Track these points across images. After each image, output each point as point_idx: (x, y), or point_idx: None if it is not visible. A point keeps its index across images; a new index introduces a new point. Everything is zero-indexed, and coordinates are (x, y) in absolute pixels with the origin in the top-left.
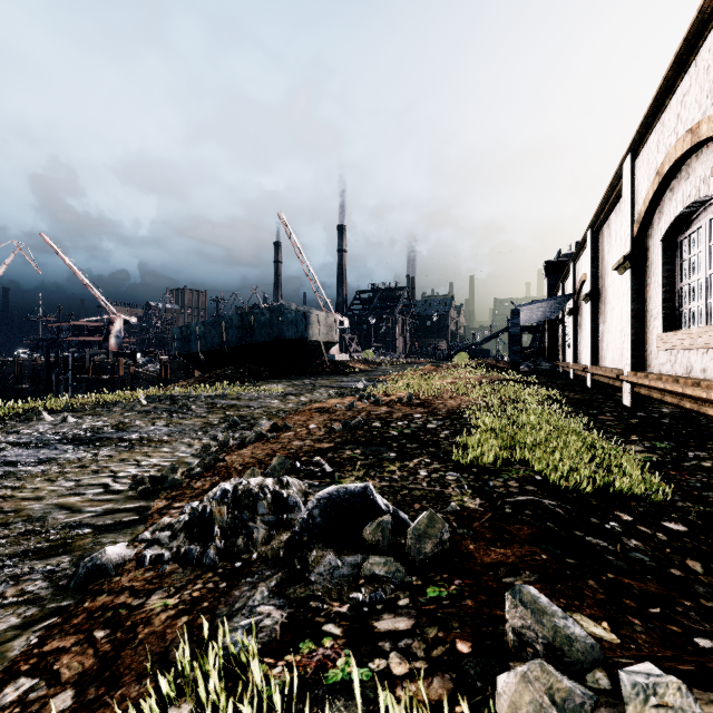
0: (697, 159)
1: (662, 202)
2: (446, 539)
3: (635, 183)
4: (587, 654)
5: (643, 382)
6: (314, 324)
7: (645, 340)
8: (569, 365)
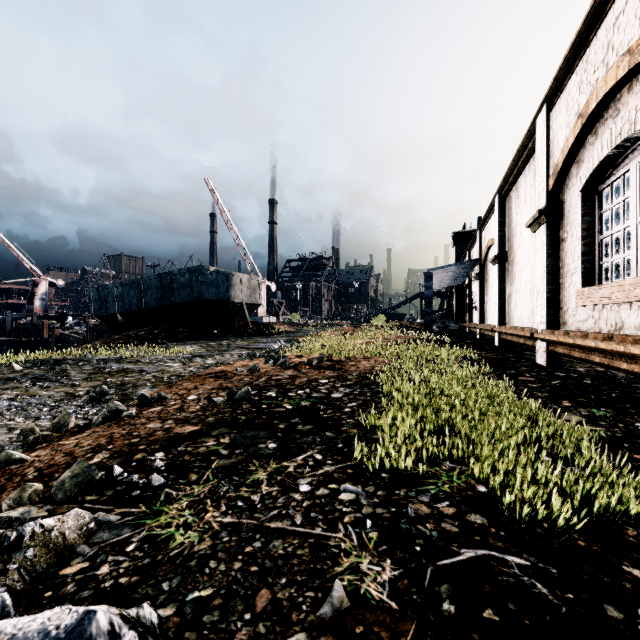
0: (631, 90)
1: (582, 149)
2: None
3: (550, 135)
4: None
5: (565, 340)
6: (237, 286)
7: (560, 297)
8: (477, 326)
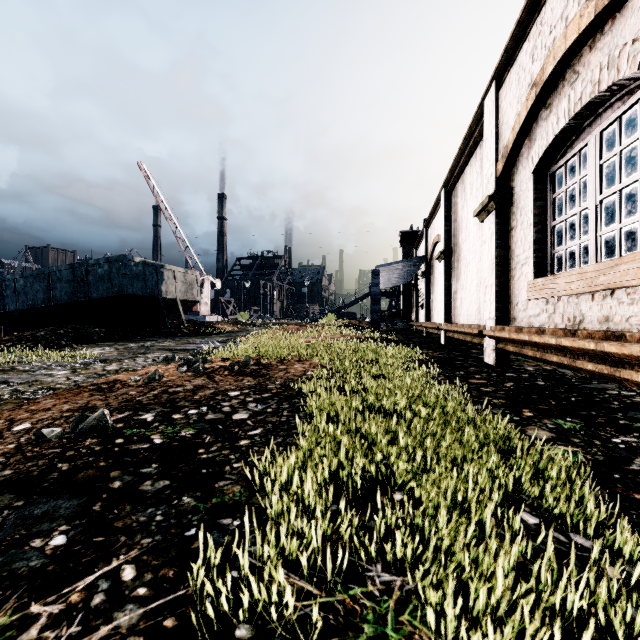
0: (594, 46)
1: (533, 127)
2: None
3: (499, 115)
4: None
5: (519, 337)
6: (169, 280)
7: (509, 291)
8: (423, 324)
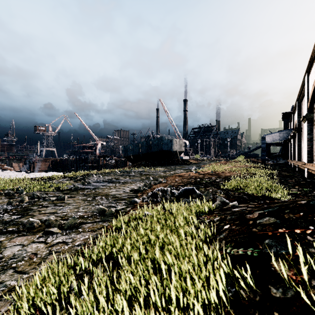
0: None
1: None
2: (211, 197)
3: (309, 85)
4: (228, 203)
5: (306, 167)
6: (174, 144)
7: (313, 150)
8: (290, 161)
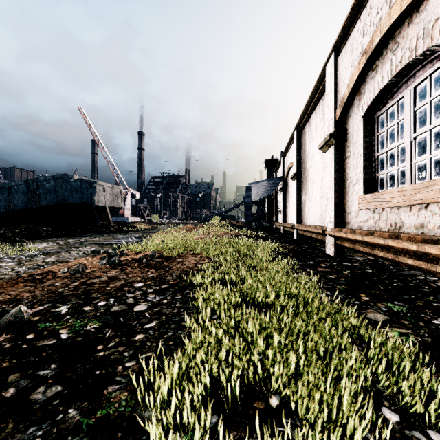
0: (412, 22)
1: (363, 84)
2: None
3: (337, 76)
4: None
5: (354, 237)
6: (100, 192)
7: (344, 202)
8: (281, 224)
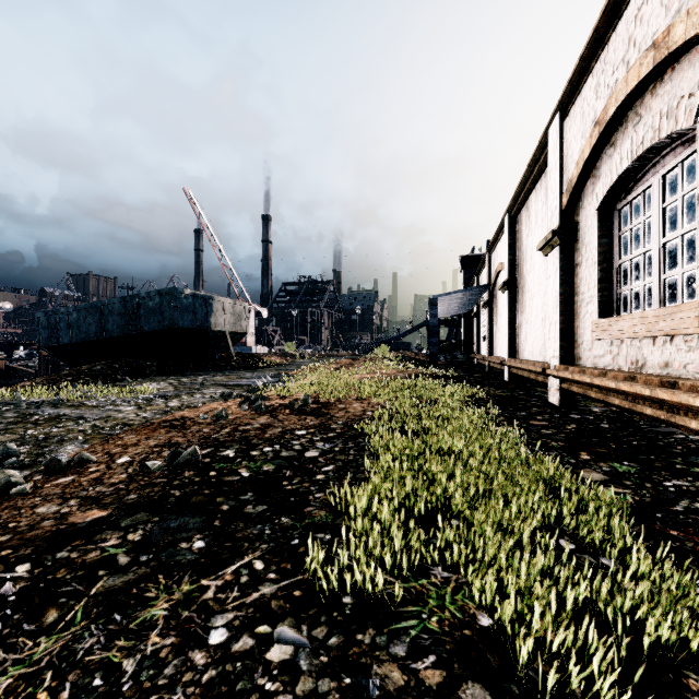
0: (655, 92)
1: (598, 163)
2: None
3: (564, 147)
4: None
5: (581, 379)
6: (218, 312)
7: (574, 328)
8: (485, 358)
